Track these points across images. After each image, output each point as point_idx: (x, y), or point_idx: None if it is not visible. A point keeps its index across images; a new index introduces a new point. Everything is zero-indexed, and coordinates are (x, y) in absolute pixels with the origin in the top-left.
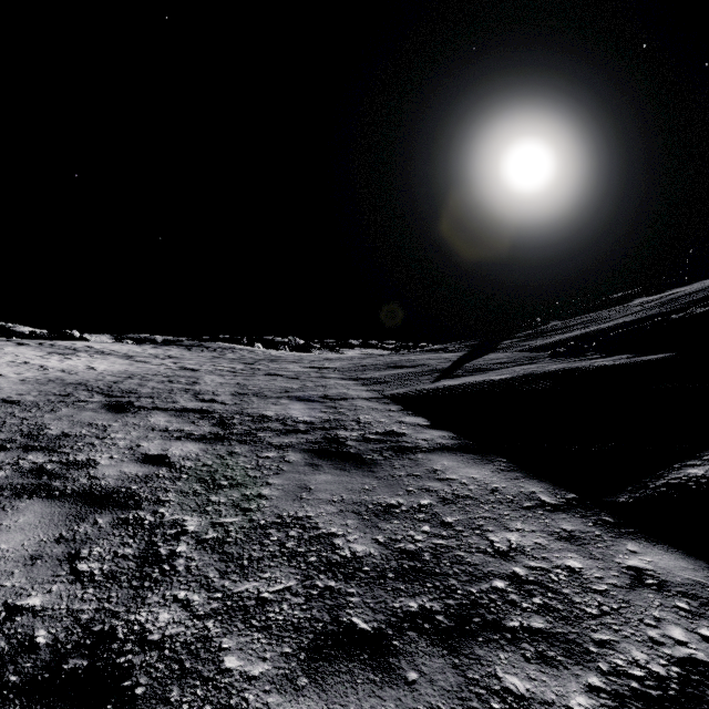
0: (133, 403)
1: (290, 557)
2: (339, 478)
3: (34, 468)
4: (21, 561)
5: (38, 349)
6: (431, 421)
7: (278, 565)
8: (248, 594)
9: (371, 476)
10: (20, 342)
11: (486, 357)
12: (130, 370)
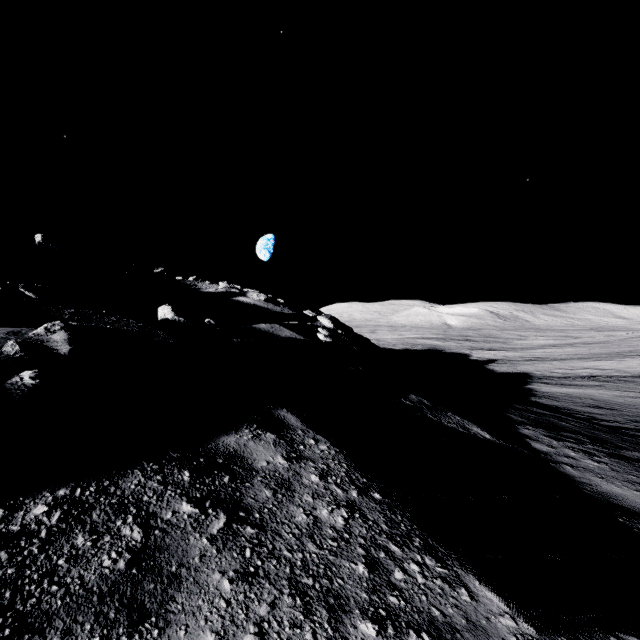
0: None
1: None
2: None
3: None
4: None
5: None
6: None
7: None
8: None
9: None
10: None
11: None
12: None
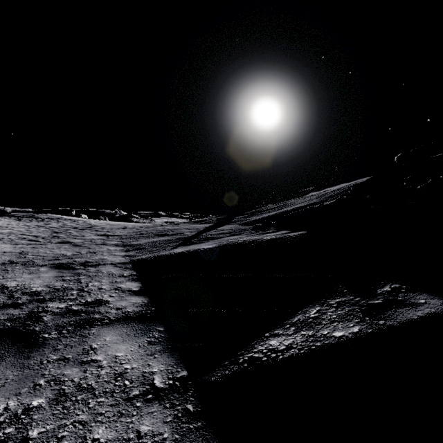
0: None
1: None
2: None
3: None
4: None
5: None
6: (142, 286)
7: None
8: None
9: (18, 366)
10: None
11: (220, 228)
12: None
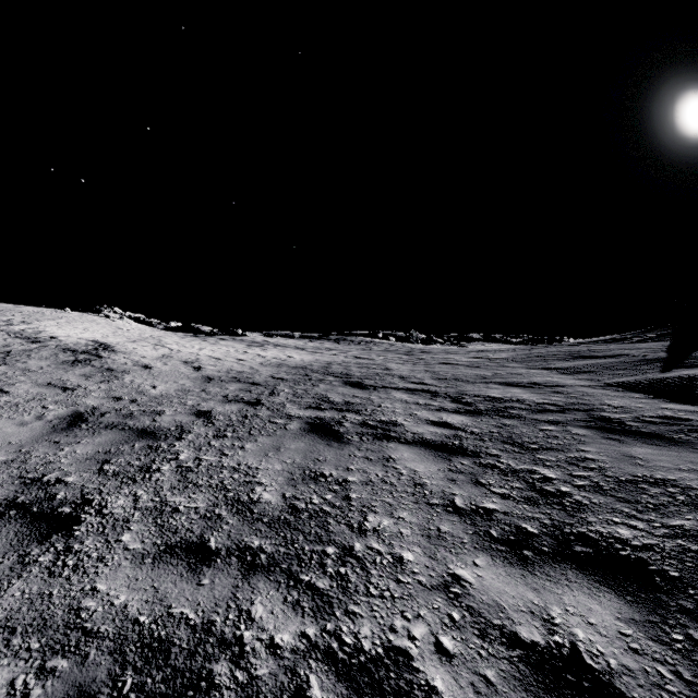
0: (363, 383)
1: (697, 507)
2: (662, 451)
3: (362, 423)
4: (444, 480)
5: (237, 343)
6: None
7: (691, 512)
8: (690, 528)
9: None
10: (220, 338)
11: None
12: (319, 358)
